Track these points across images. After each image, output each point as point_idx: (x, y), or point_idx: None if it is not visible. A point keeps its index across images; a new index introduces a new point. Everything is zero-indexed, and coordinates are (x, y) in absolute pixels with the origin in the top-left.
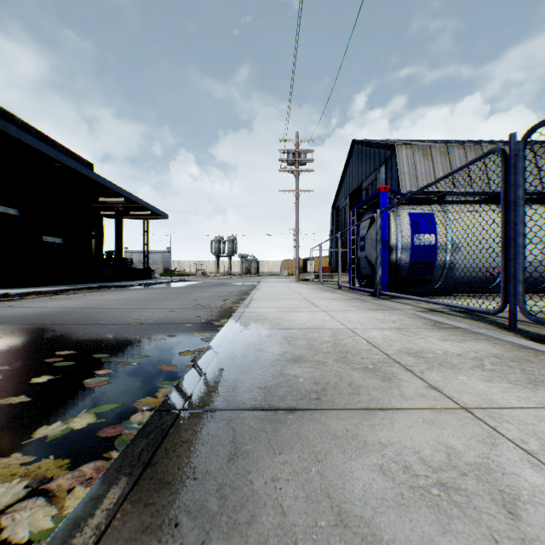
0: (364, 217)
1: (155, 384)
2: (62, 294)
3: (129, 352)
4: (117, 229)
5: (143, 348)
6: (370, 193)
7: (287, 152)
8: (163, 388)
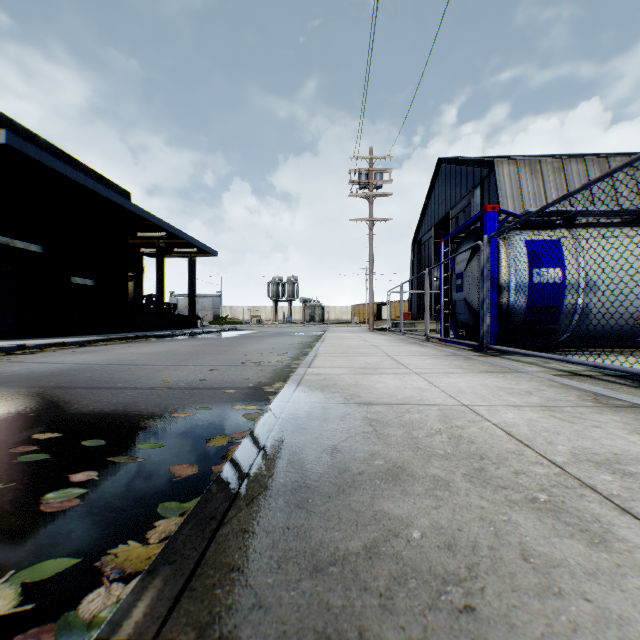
0: (462, 248)
1: (155, 506)
2: (90, 345)
3: (137, 437)
4: (159, 269)
5: (159, 430)
6: (462, 222)
7: (359, 173)
8: (165, 519)
